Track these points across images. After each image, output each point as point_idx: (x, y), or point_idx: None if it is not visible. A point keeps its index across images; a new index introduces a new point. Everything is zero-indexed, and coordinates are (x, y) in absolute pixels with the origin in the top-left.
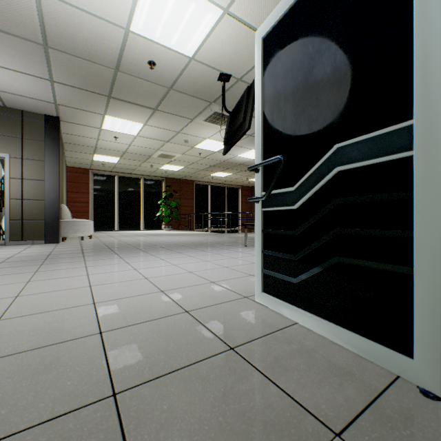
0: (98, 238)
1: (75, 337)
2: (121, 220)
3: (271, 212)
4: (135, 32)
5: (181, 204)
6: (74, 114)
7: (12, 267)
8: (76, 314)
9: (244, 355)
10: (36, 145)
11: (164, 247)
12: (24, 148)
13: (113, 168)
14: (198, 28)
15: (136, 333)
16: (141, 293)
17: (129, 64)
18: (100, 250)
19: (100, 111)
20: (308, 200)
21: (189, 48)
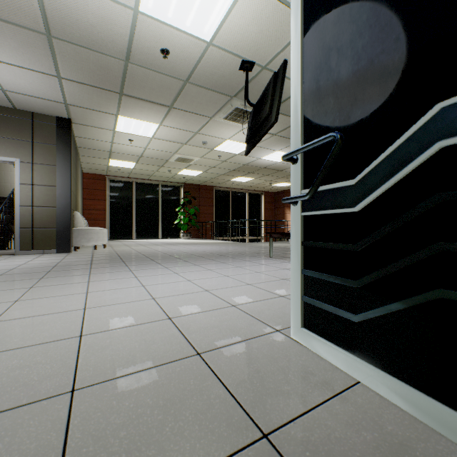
0: (113, 247)
1: (34, 400)
2: (138, 228)
3: (315, 217)
4: (145, 13)
5: (200, 212)
6: (85, 115)
7: (8, 281)
8: (52, 354)
9: (286, 454)
10: (46, 148)
11: (180, 258)
12: (34, 152)
13: (129, 174)
14: (217, 4)
15: (122, 393)
16: (143, 321)
17: (140, 53)
18: (110, 261)
19: (113, 111)
20: (380, 197)
21: (206, 30)
